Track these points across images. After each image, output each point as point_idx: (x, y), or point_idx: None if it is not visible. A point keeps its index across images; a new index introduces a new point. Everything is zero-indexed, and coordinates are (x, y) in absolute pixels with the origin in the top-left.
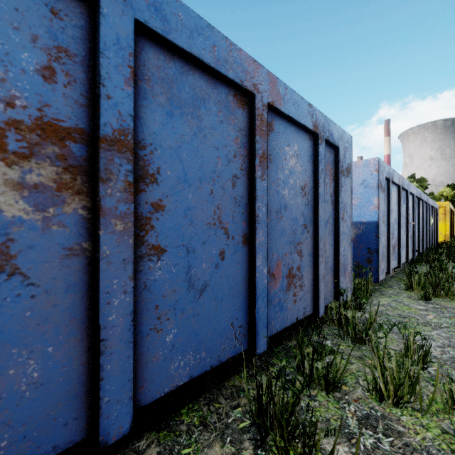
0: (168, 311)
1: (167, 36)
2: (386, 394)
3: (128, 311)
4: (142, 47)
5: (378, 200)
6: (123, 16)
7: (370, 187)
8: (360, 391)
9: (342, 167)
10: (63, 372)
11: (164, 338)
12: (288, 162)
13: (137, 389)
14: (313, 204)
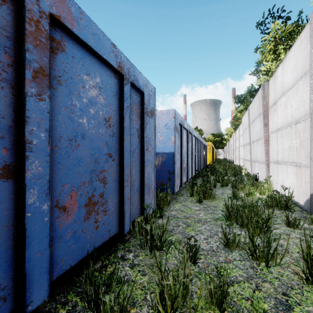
0: None
1: None
2: (164, 312)
3: None
4: None
5: (174, 138)
6: None
7: (170, 128)
8: (146, 309)
9: (147, 109)
10: None
11: None
12: (87, 91)
13: None
14: (120, 136)
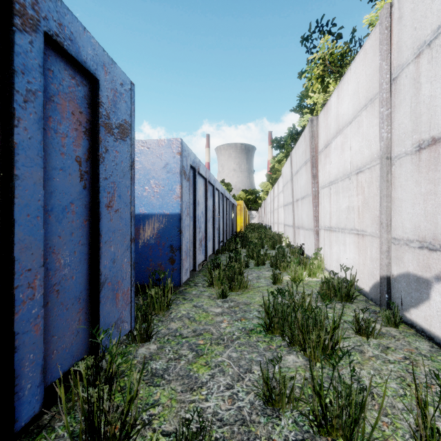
0: None
1: None
2: None
3: None
4: None
5: (181, 189)
6: None
7: (172, 172)
8: None
9: (108, 119)
10: None
11: None
12: None
13: None
14: None
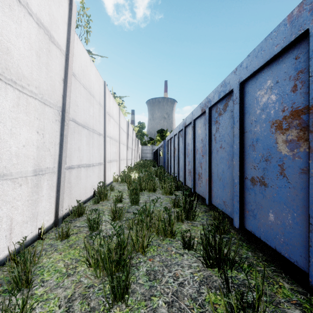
0: None
1: None
2: None
3: None
4: None
5: None
6: None
7: None
8: None
9: None
10: (300, 229)
11: None
12: None
13: None
14: None
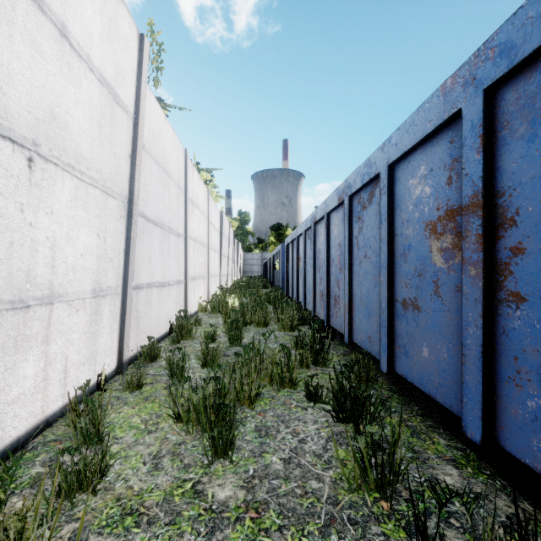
0: (529, 370)
1: (513, 64)
2: None
3: (478, 343)
4: (501, 99)
5: None
6: (475, 101)
7: None
8: None
9: None
10: (455, 364)
11: (524, 399)
12: None
13: (497, 424)
14: None
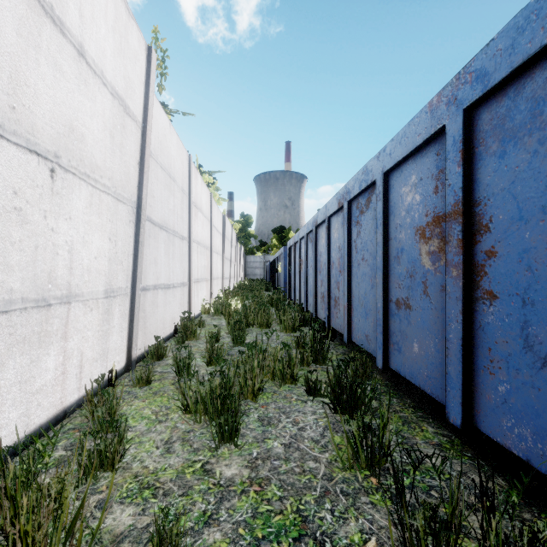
0: (500, 359)
1: (486, 89)
2: None
3: (459, 337)
4: (478, 118)
5: None
6: (456, 119)
7: None
8: None
9: None
10: (440, 357)
11: (496, 385)
12: None
13: (474, 409)
14: None
